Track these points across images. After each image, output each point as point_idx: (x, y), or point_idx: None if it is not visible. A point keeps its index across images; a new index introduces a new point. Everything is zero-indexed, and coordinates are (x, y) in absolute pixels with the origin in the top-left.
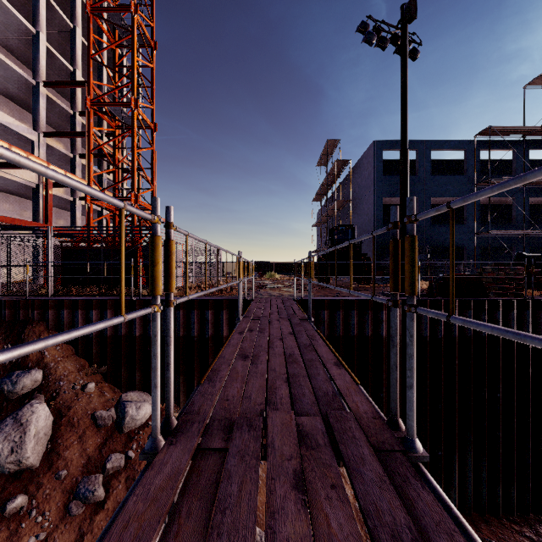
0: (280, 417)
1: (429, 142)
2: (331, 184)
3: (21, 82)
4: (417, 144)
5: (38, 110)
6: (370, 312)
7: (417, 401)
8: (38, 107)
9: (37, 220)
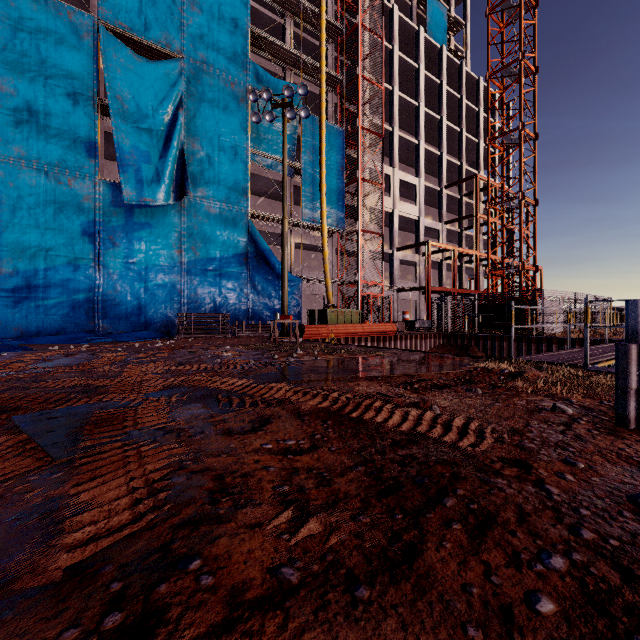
0: (599, 349)
1: None
2: None
3: (432, 192)
4: None
5: (441, 207)
6: None
7: None
8: (441, 205)
9: (441, 284)
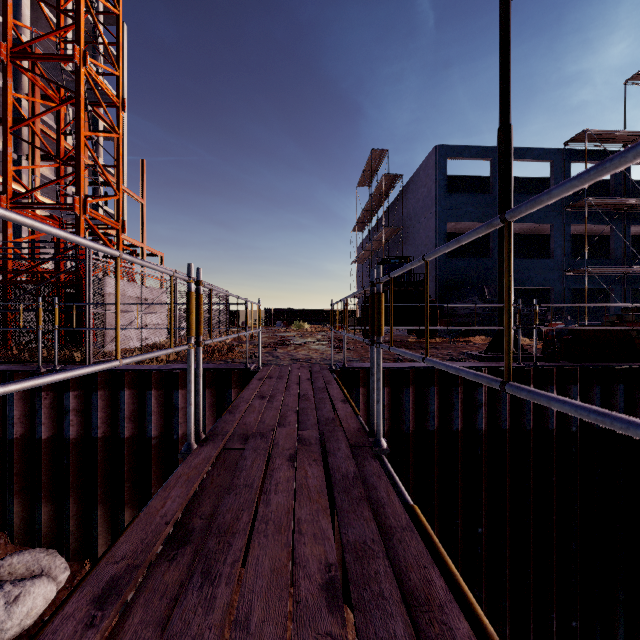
0: None
1: None
2: (376, 208)
3: None
4: (492, 152)
5: None
6: (460, 390)
7: (535, 537)
8: None
9: None
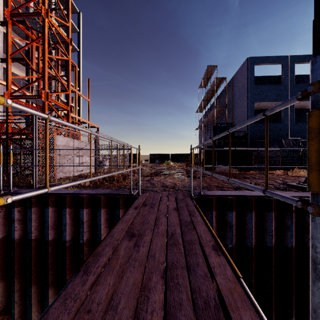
0: None
1: (293, 57)
2: (210, 98)
3: None
4: (283, 59)
5: None
6: (294, 215)
7: None
8: None
9: None
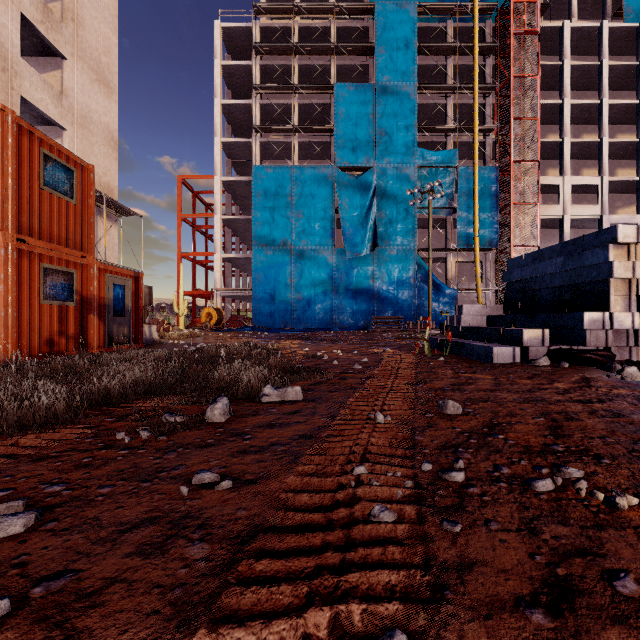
0: None
1: None
2: None
3: (627, 183)
4: None
5: (639, 198)
6: None
7: None
8: (639, 195)
9: None
